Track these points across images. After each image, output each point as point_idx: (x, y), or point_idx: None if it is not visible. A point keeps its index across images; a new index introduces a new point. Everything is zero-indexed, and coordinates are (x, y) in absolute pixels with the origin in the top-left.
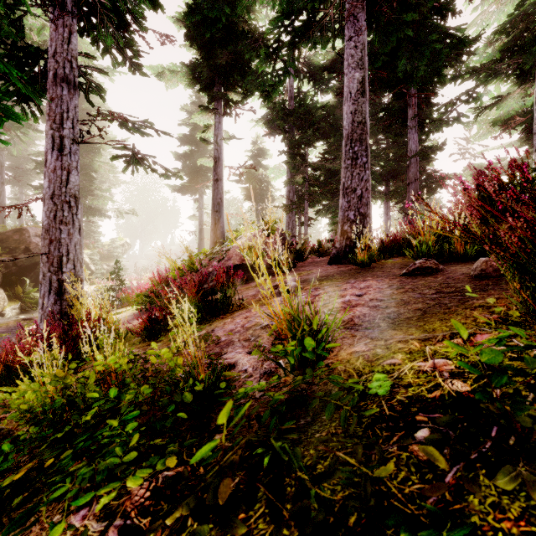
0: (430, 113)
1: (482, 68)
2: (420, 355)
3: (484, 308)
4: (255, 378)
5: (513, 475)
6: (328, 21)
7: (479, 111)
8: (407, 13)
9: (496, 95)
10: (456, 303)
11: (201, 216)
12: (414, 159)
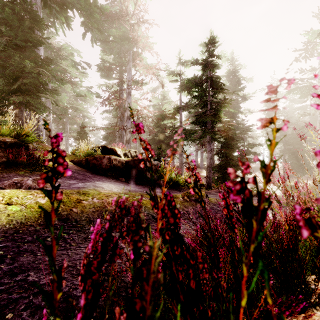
0: None
1: None
2: None
3: None
4: None
5: None
6: None
7: None
8: None
9: None
10: None
11: None
12: None
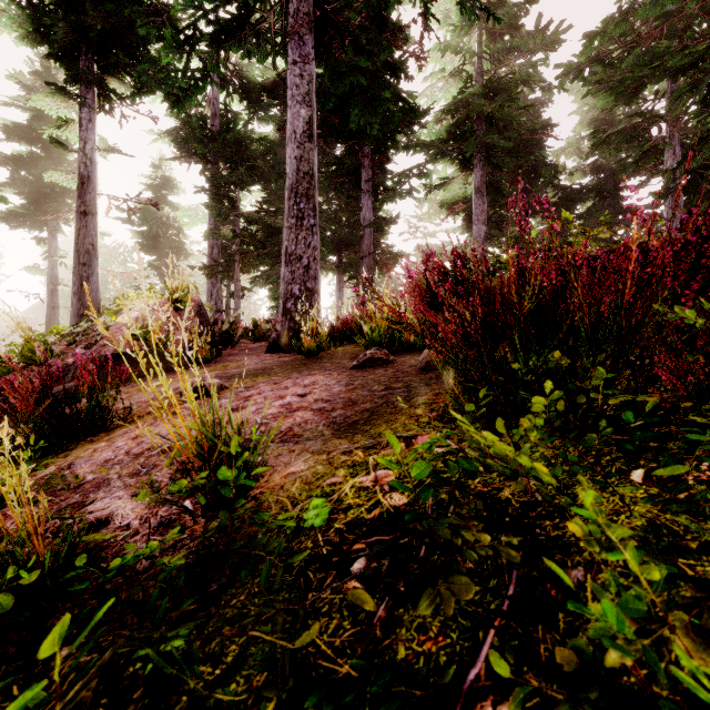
0: (385, 180)
1: (432, 144)
2: (363, 468)
3: (426, 405)
4: (143, 535)
5: (432, 593)
6: (267, 28)
7: (429, 189)
8: (360, 57)
9: (443, 175)
10: (403, 401)
11: (53, 268)
12: (369, 230)
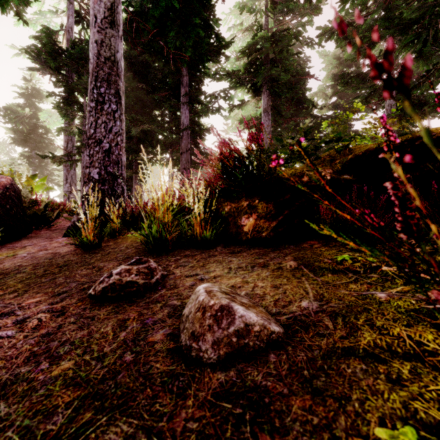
0: (198, 95)
1: (233, 74)
2: None
3: None
4: None
5: None
6: None
7: (232, 108)
8: None
9: None
10: None
11: None
12: (186, 132)
